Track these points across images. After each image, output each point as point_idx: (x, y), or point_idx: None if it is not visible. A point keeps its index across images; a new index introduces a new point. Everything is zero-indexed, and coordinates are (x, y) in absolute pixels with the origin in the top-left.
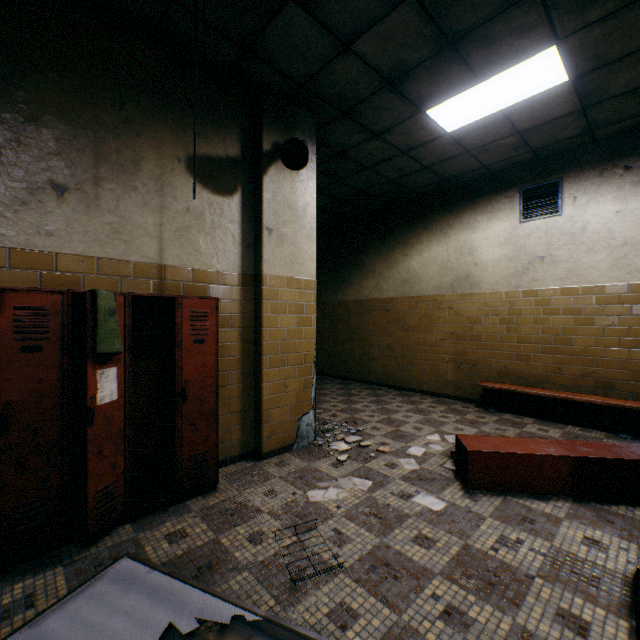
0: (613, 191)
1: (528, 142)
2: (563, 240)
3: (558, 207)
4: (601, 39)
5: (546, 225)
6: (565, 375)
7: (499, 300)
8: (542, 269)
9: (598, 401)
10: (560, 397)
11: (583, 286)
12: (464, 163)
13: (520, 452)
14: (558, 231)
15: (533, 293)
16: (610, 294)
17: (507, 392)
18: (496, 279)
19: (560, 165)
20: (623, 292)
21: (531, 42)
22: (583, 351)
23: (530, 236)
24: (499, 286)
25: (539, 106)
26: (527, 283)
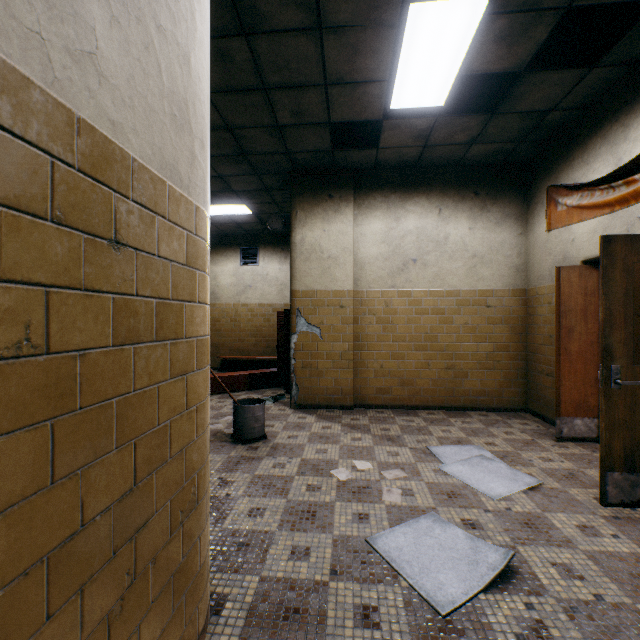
0: (278, 259)
1: (242, 227)
2: (260, 279)
3: (258, 261)
4: (261, 207)
5: (253, 269)
6: (260, 348)
7: (231, 308)
8: (251, 292)
9: (271, 358)
10: (257, 358)
11: (267, 303)
12: (211, 227)
13: (230, 375)
14: (258, 274)
15: (247, 305)
16: (277, 307)
17: (235, 360)
18: (229, 296)
19: (258, 240)
20: (282, 307)
21: (235, 201)
22: (267, 335)
23: (245, 274)
24: (231, 300)
25: (244, 217)
26: (244, 299)
